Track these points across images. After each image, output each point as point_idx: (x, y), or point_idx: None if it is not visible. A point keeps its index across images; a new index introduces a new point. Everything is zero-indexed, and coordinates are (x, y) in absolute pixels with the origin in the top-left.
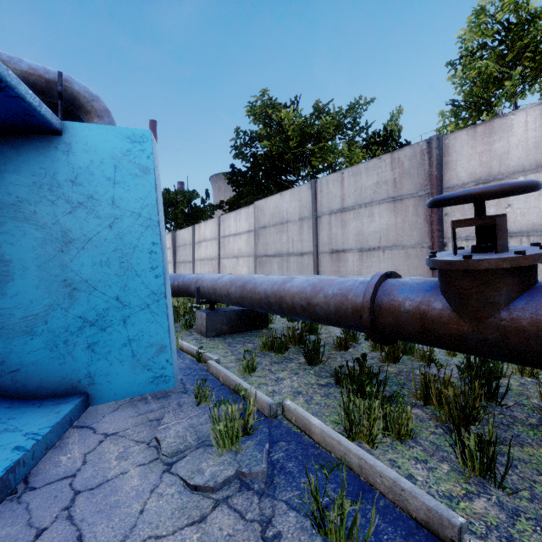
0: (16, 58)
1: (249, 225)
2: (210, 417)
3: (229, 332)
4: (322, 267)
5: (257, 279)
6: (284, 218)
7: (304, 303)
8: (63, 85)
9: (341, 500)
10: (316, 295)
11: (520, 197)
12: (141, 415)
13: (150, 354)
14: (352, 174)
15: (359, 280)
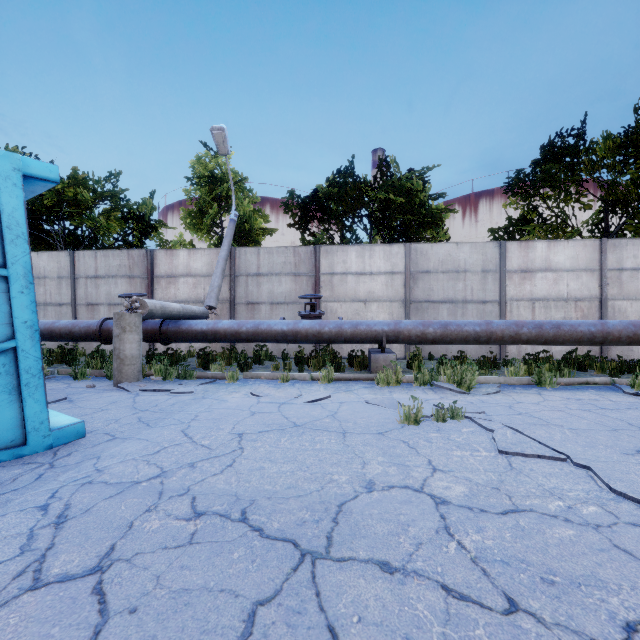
0: None
1: None
2: None
3: None
4: (80, 315)
5: None
6: (42, 274)
7: (68, 332)
8: None
9: (82, 369)
10: (75, 328)
11: (182, 286)
12: None
13: None
14: (104, 255)
15: (96, 321)
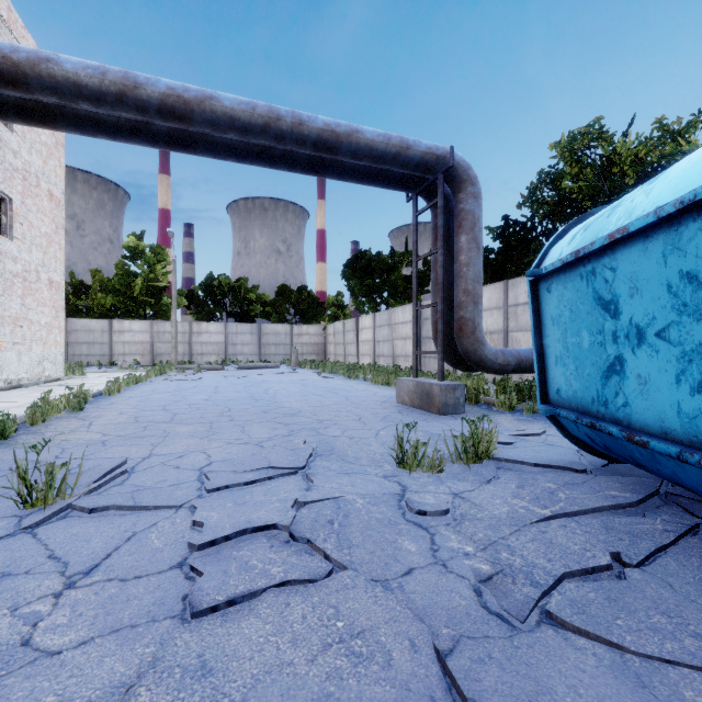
0: (417, 140)
1: None
2: None
3: None
4: None
5: None
6: None
7: None
8: (447, 159)
9: None
10: None
11: None
12: None
13: None
14: None
15: None
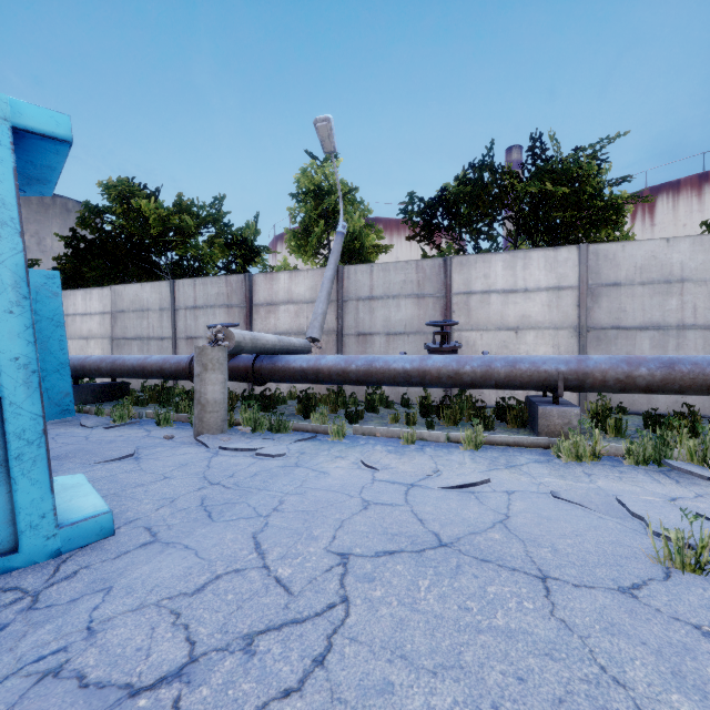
0: None
1: (104, 307)
2: (111, 412)
3: (93, 402)
4: (180, 349)
5: (125, 357)
6: (145, 306)
7: (159, 369)
8: None
9: (166, 414)
10: (165, 364)
11: (283, 316)
12: (61, 425)
13: (60, 397)
14: (202, 283)
15: (187, 356)
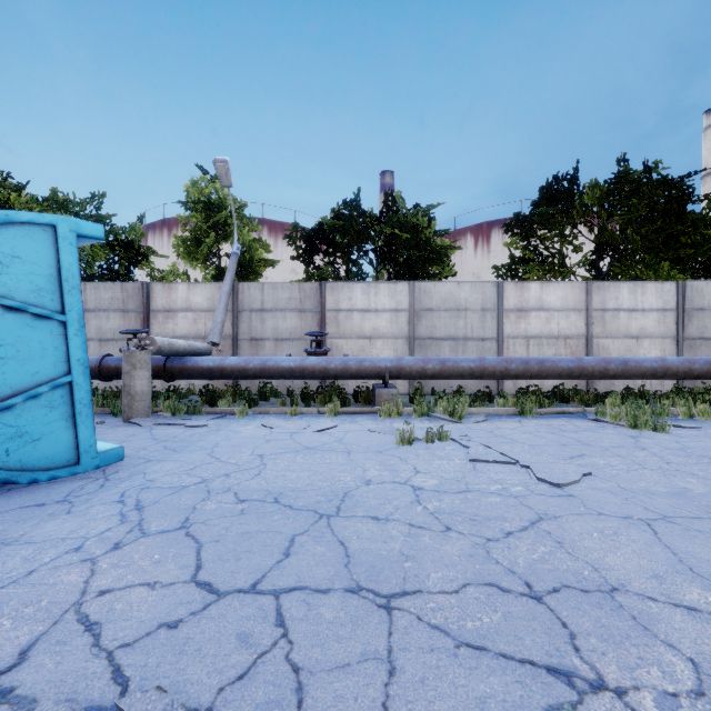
0: None
1: None
2: None
3: None
4: None
5: None
6: None
7: None
8: None
9: None
10: None
11: (181, 321)
12: None
13: None
14: (94, 288)
15: (95, 357)
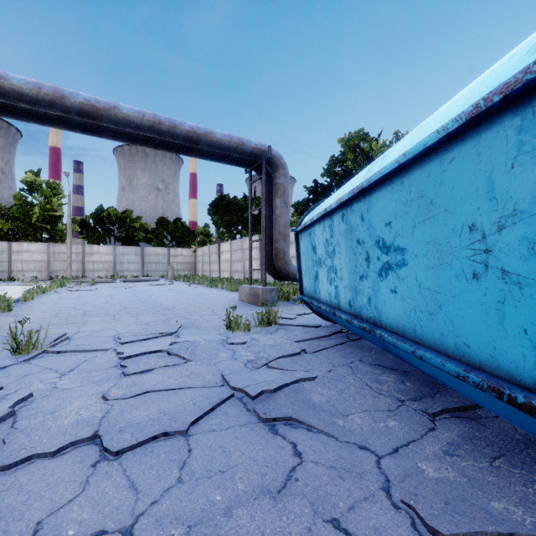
0: (249, 140)
1: None
2: None
3: None
4: None
5: None
6: None
7: None
8: (267, 152)
9: None
10: None
11: None
12: None
13: None
14: None
15: None
